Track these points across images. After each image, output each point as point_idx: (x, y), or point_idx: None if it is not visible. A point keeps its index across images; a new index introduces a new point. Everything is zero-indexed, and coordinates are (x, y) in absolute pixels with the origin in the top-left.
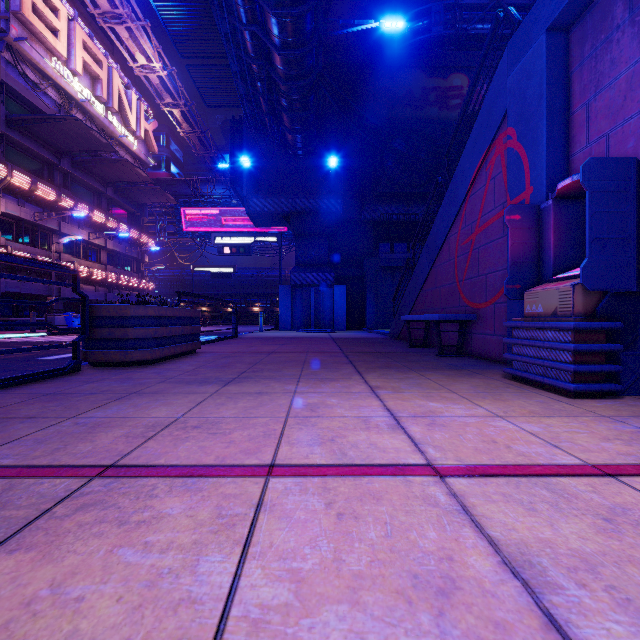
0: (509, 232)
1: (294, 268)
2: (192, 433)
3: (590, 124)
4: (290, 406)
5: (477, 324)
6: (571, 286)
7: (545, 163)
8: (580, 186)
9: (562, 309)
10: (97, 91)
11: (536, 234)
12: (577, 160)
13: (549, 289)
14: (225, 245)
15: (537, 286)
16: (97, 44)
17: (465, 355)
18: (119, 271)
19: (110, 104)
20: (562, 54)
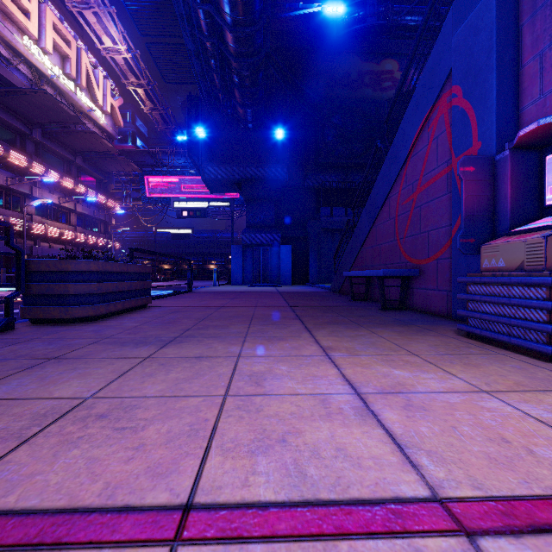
0: (463, 184)
1: (245, 229)
2: (91, 429)
3: (544, 74)
4: (231, 377)
5: (419, 279)
6: (543, 237)
7: (495, 116)
8: (544, 133)
9: (531, 263)
10: (66, 69)
11: (490, 186)
12: (528, 113)
13: (513, 242)
14: (183, 209)
15: (494, 240)
16: (67, 27)
17: (407, 309)
18: (88, 232)
19: (79, 81)
20: (512, 7)
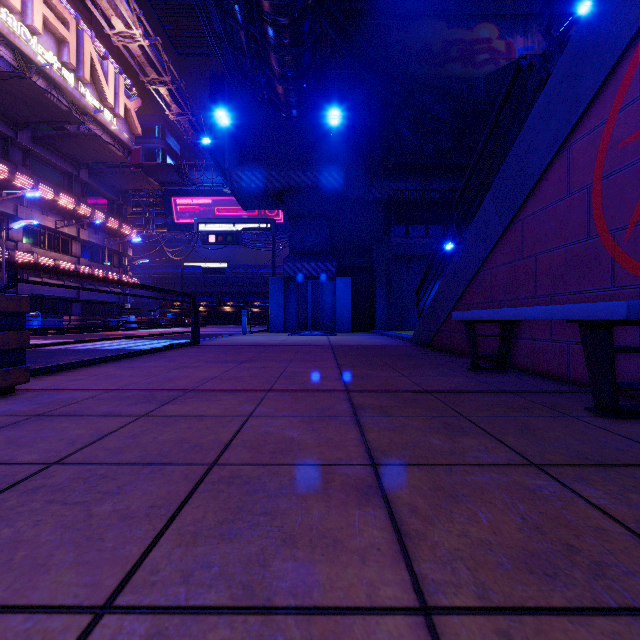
0: None
1: (288, 257)
2: None
3: None
4: None
5: None
6: None
7: None
8: None
9: None
10: (63, 56)
11: None
12: None
13: None
14: (209, 232)
15: None
16: (65, 3)
17: None
18: (95, 265)
19: (80, 73)
20: None
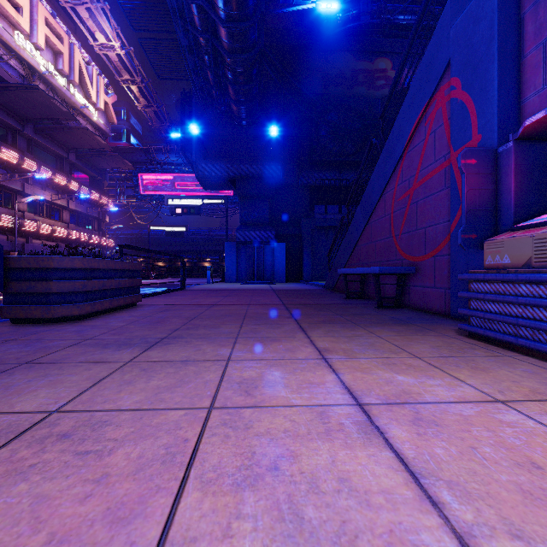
0: (464, 177)
1: (239, 227)
2: (48, 453)
3: None
4: (219, 385)
5: (415, 277)
6: None
7: (496, 108)
8: None
9: (539, 259)
10: (59, 65)
11: (493, 180)
12: (531, 104)
13: (520, 237)
14: (177, 206)
15: (498, 235)
16: (59, 22)
17: (403, 307)
18: (81, 229)
19: (71, 77)
20: None
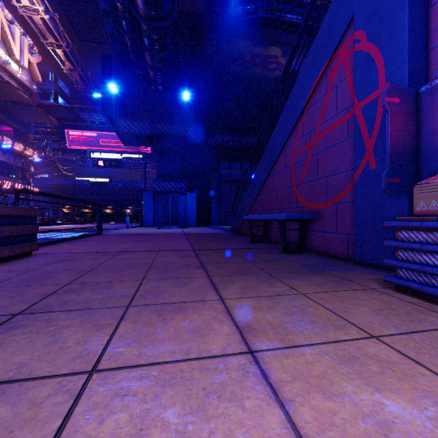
0: (388, 116)
1: (156, 178)
2: None
3: None
4: None
5: (316, 223)
6: None
7: (408, 54)
8: None
9: None
10: None
11: (414, 121)
12: None
13: None
14: (99, 159)
15: (428, 178)
16: None
17: (305, 251)
18: (3, 177)
19: None
20: None
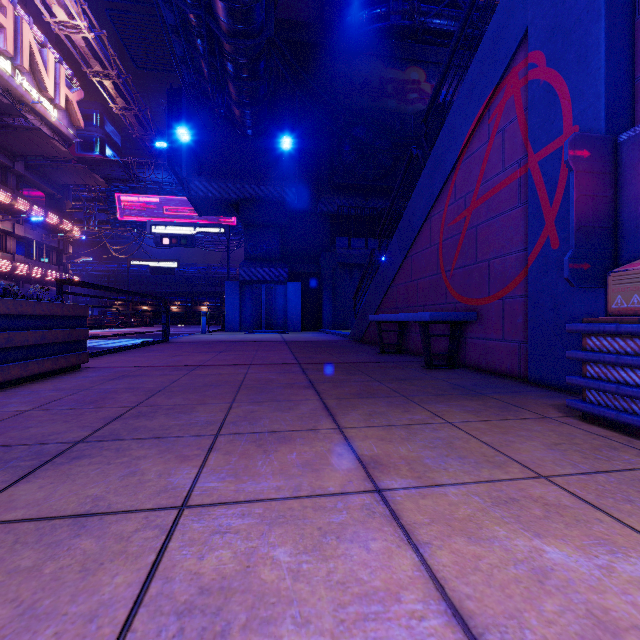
0: (573, 177)
1: (243, 262)
2: None
3: None
4: (122, 630)
5: (474, 326)
6: None
7: (604, 85)
8: None
9: None
10: None
11: (611, 183)
12: None
13: None
14: (163, 235)
15: (629, 264)
16: None
17: (458, 366)
18: (32, 262)
19: (18, 61)
20: None
